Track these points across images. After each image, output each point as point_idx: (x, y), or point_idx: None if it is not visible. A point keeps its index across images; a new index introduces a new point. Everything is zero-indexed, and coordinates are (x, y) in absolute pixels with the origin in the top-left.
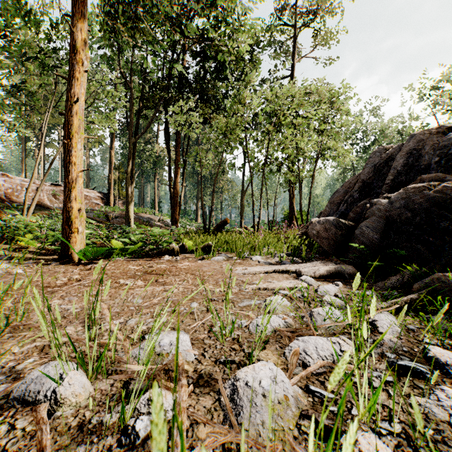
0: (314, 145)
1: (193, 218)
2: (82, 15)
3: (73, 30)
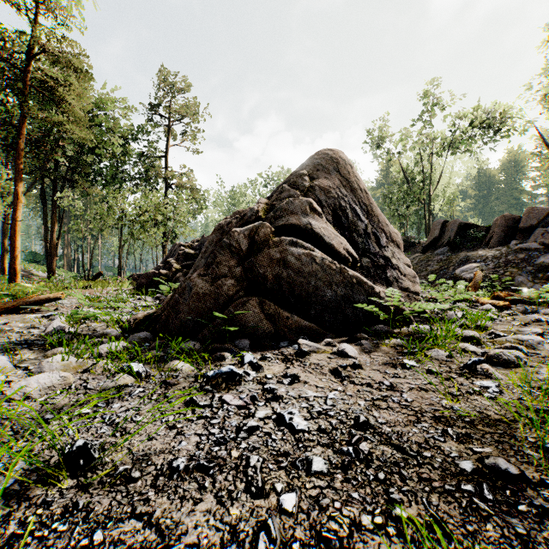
0: (159, 231)
1: (59, 265)
2: (21, 180)
3: (18, 188)
